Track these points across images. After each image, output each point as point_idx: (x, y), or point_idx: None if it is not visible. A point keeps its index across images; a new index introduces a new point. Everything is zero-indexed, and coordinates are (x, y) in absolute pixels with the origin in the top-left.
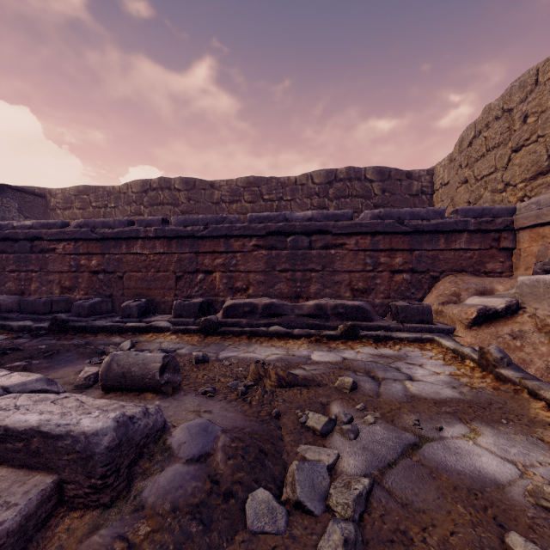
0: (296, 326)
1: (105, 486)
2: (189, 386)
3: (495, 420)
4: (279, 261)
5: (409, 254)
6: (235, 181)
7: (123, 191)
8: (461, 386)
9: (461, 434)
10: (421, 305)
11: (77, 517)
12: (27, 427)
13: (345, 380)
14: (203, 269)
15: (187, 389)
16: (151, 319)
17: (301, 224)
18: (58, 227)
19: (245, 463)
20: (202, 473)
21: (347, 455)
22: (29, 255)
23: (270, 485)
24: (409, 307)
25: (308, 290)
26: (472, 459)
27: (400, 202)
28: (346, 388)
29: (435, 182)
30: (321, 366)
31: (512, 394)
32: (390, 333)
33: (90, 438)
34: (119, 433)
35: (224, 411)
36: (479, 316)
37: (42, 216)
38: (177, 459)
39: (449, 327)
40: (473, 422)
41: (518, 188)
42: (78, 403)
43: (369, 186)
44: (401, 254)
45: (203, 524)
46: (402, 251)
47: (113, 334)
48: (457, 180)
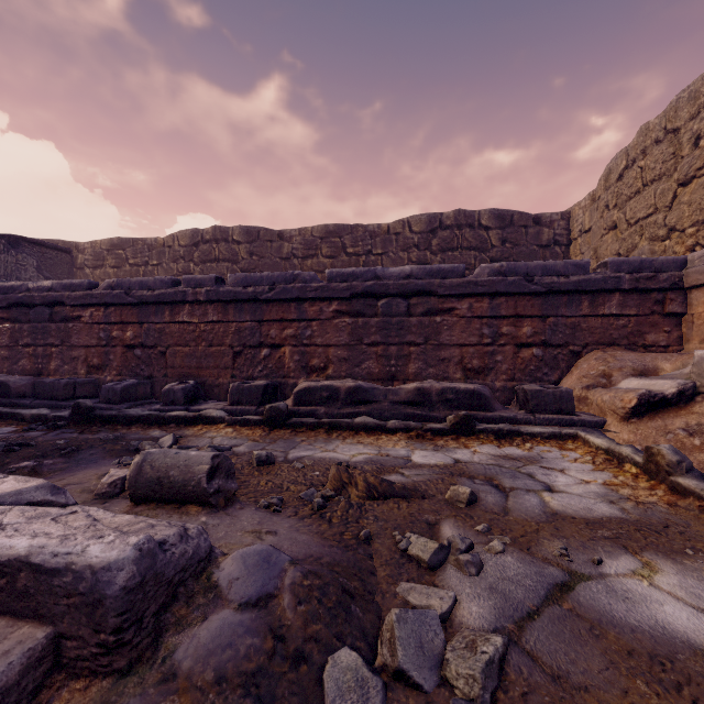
0: (391, 417)
1: (120, 644)
2: (247, 496)
3: (676, 550)
4: (368, 332)
5: (541, 322)
6: (309, 230)
7: (168, 244)
8: (622, 500)
9: (629, 570)
10: (559, 389)
11: (80, 689)
12: (11, 556)
13: (459, 490)
14: (268, 342)
15: (245, 501)
16: (201, 406)
17: (396, 283)
18: (84, 289)
19: (322, 610)
20: (261, 624)
21: (468, 599)
22: (48, 325)
23: (358, 644)
24: (542, 392)
25: (406, 369)
26: (650, 608)
27: (525, 255)
28: (461, 502)
29: (572, 229)
30: (426, 470)
31: (697, 513)
32: (518, 427)
33: (99, 575)
34: (142, 567)
35: (294, 532)
36: (641, 404)
37: (67, 277)
38: (226, 602)
39: (598, 419)
40: (644, 552)
41: (687, 234)
42: (89, 521)
43: (484, 234)
44: (530, 322)
45: (261, 703)
46: (531, 318)
47: (151, 426)
48: (602, 225)
